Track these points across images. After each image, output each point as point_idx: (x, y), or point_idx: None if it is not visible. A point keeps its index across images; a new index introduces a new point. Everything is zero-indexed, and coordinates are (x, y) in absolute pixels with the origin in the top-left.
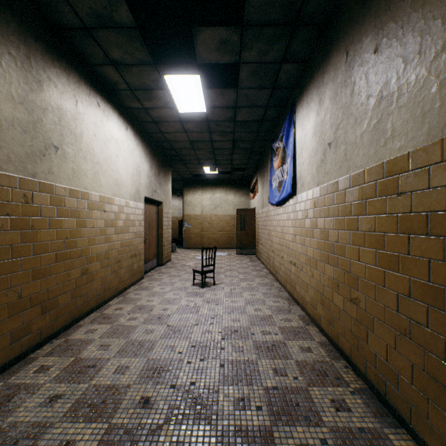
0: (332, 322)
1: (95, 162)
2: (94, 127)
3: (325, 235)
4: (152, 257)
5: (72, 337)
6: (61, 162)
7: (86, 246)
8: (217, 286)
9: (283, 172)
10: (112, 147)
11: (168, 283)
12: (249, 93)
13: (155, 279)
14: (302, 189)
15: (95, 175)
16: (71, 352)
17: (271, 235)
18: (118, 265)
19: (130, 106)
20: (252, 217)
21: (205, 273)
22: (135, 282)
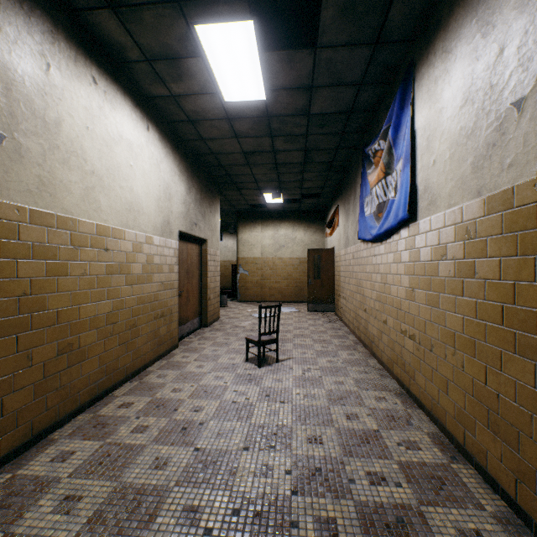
0: (530, 480)
1: (88, 171)
2: (85, 114)
3: (501, 293)
4: (191, 316)
5: (24, 471)
6: (11, 162)
7: (69, 306)
8: (282, 363)
9: (386, 188)
10: (121, 152)
11: (210, 357)
12: (335, 56)
13: (192, 349)
14: (431, 210)
15: (87, 192)
16: (4, 514)
17: (362, 287)
18: (133, 332)
19: (152, 94)
20: (330, 261)
21: (263, 344)
22: (163, 354)
